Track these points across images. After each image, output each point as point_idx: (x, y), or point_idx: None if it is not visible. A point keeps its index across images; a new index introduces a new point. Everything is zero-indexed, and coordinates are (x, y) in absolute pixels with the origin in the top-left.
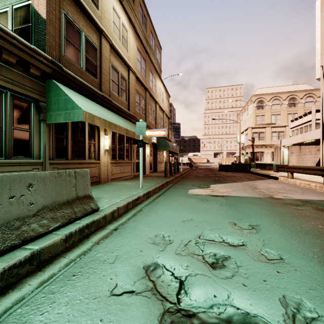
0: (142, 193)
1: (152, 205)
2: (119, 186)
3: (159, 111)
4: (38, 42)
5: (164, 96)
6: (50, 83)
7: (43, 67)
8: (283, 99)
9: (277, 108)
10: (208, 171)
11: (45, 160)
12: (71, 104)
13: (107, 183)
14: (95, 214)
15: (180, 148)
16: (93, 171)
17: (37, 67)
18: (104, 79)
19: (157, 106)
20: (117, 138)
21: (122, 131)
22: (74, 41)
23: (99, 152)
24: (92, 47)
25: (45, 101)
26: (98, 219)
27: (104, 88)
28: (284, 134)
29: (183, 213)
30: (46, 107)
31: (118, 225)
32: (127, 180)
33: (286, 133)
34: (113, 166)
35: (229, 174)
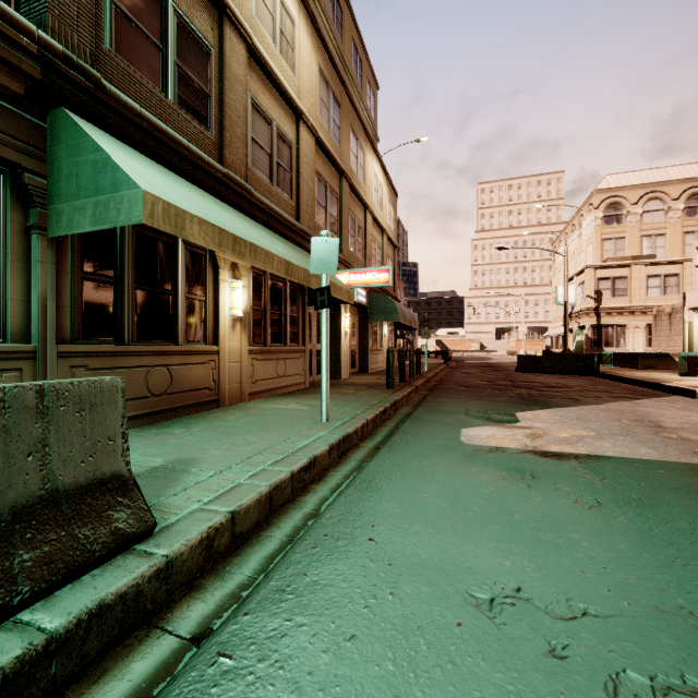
0: (326, 442)
1: (356, 496)
2: (265, 416)
3: (373, 228)
4: (27, 4)
5: (385, 195)
6: (57, 120)
7: (34, 67)
8: (671, 199)
9: (657, 220)
10: (491, 371)
11: (44, 344)
12: (110, 175)
13: (239, 405)
14: (130, 556)
15: (423, 317)
16: (201, 375)
17: (11, 66)
18: (230, 133)
19: (367, 217)
20: (268, 290)
21: (275, 265)
22: (143, 20)
23: (217, 324)
24: (197, 45)
25: (45, 173)
26: (130, 591)
27: (231, 157)
28: (680, 282)
29: (474, 548)
30: (48, 190)
31: (219, 605)
32: (293, 396)
33: (684, 280)
34: (255, 360)
35: (550, 381)
